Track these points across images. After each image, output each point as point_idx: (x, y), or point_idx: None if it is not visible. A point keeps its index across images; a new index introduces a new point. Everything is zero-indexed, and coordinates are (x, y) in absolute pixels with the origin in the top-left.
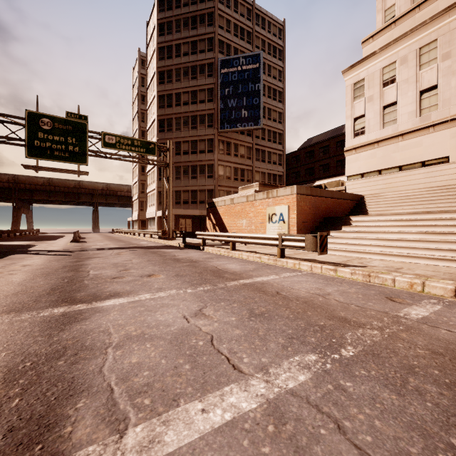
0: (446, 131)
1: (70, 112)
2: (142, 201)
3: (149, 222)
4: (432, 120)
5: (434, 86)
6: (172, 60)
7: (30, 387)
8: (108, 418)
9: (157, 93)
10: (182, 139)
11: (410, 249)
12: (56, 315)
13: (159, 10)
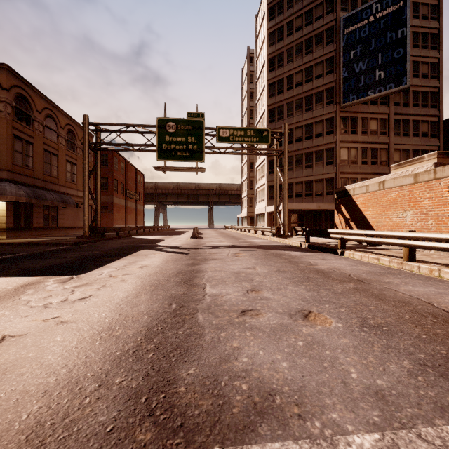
0: None
1: (189, 113)
2: (251, 198)
3: (258, 218)
4: None
5: None
6: (283, 42)
7: None
8: None
9: (267, 82)
10: (294, 125)
11: None
12: None
13: None
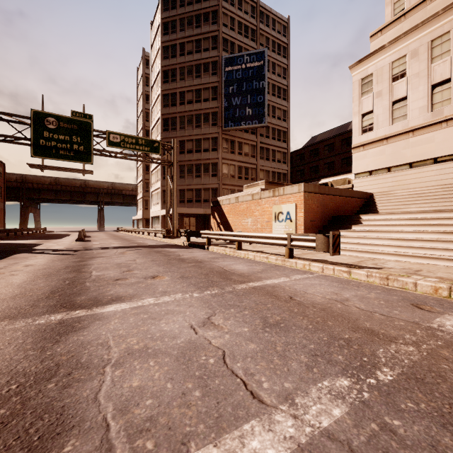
0: None
1: (75, 111)
2: (147, 200)
3: (153, 221)
4: (444, 114)
5: (447, 80)
6: (176, 59)
7: (12, 420)
8: None
9: (162, 92)
10: (186, 137)
11: (427, 249)
12: (52, 324)
13: (163, 9)
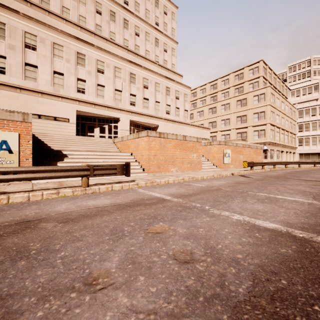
0: (68, 104)
1: None
2: None
3: None
4: (61, 93)
5: (62, 73)
6: None
7: None
8: (312, 203)
9: None
10: None
11: None
12: None
13: None
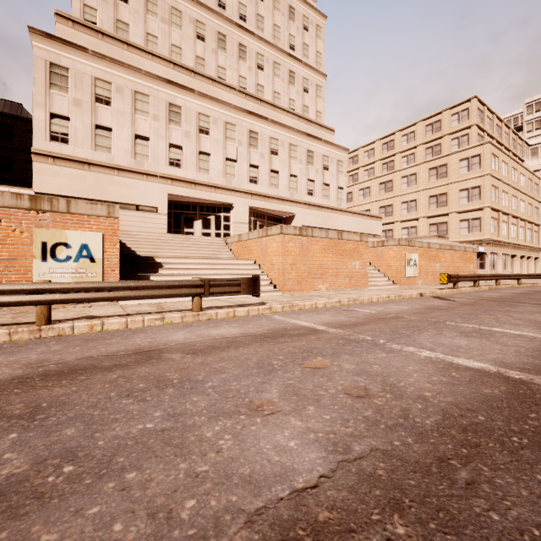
0: (156, 184)
1: None
2: None
3: None
4: (145, 168)
5: (147, 138)
6: None
7: None
8: None
9: None
10: None
11: None
12: None
13: None
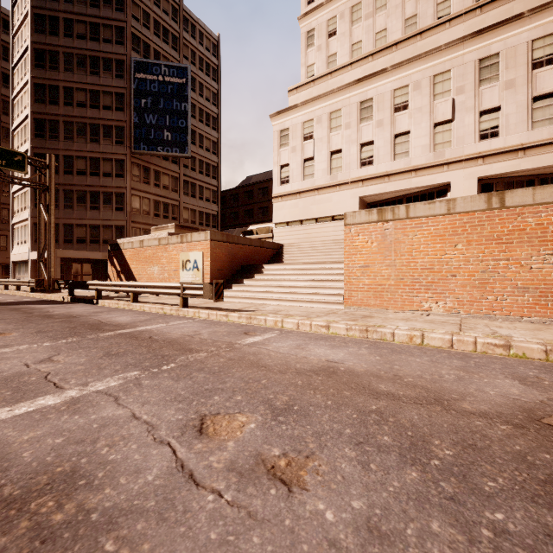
0: (348, 191)
1: None
2: (5, 236)
3: (17, 268)
4: (338, 179)
5: (340, 150)
6: (59, 39)
7: None
8: None
9: (32, 79)
10: (75, 153)
11: (298, 294)
12: None
13: None
